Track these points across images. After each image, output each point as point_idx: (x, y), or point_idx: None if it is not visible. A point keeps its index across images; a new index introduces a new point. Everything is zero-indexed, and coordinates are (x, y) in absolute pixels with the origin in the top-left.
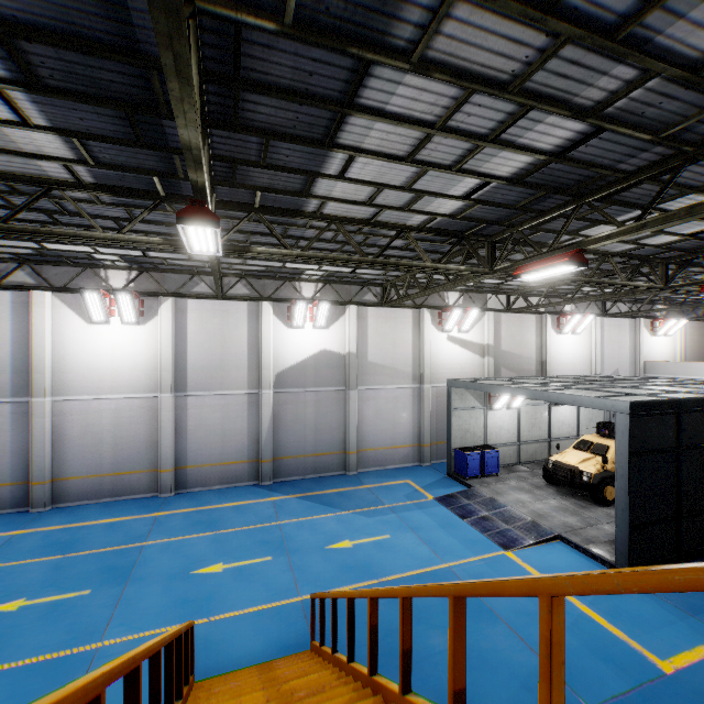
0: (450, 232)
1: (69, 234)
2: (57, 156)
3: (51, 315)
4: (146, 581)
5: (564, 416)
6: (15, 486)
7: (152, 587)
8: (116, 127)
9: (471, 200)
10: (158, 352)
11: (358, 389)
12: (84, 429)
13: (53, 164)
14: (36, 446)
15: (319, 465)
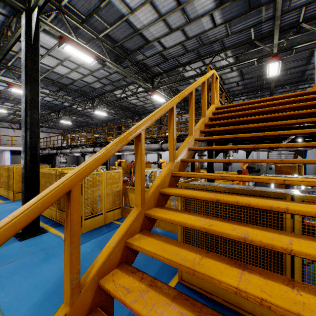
0: None
1: None
2: None
3: None
4: None
5: None
6: None
7: None
8: None
9: None
10: None
11: None
12: (236, 158)
13: None
14: None
15: None
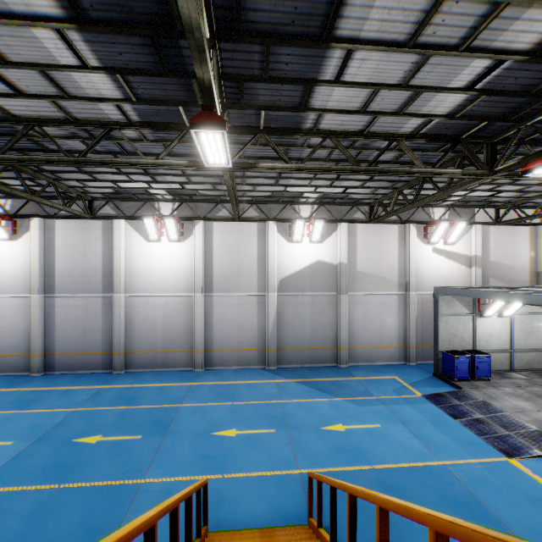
0: (445, 137)
1: (123, 162)
2: (111, 98)
3: (124, 236)
4: (179, 435)
5: None
6: (104, 354)
7: (183, 441)
8: (145, 57)
9: (475, 91)
10: (193, 262)
11: (348, 295)
12: (144, 317)
13: (110, 106)
14: (115, 327)
15: (314, 357)
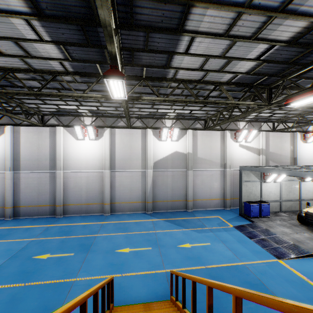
0: (245, 84)
1: (63, 95)
2: (56, 58)
3: (63, 136)
4: (96, 252)
5: (309, 187)
6: (50, 206)
7: (98, 256)
8: (77, 36)
9: (260, 60)
10: (104, 152)
11: (192, 170)
12: (75, 184)
13: (55, 63)
14: (57, 190)
15: (174, 206)
